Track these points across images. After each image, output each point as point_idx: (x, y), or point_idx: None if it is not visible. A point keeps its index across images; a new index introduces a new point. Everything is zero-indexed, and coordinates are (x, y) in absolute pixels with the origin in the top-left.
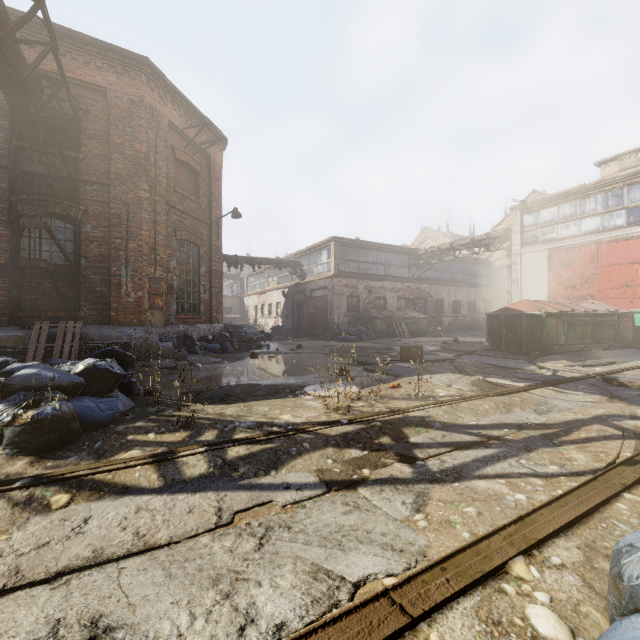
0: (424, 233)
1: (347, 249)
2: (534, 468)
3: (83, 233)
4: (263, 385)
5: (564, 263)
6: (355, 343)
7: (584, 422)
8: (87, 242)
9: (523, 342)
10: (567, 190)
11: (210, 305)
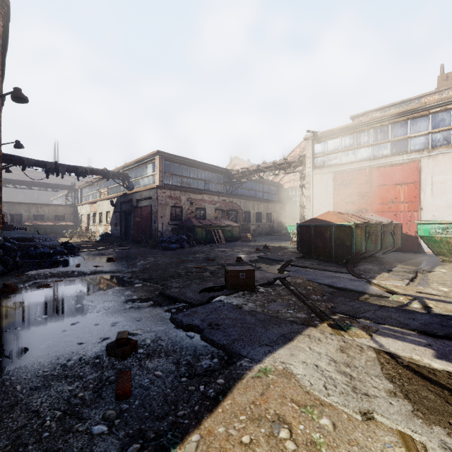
0: (234, 161)
1: (171, 164)
2: None
3: None
4: None
5: (345, 183)
6: (176, 251)
7: None
8: None
9: (333, 251)
10: (348, 125)
11: None
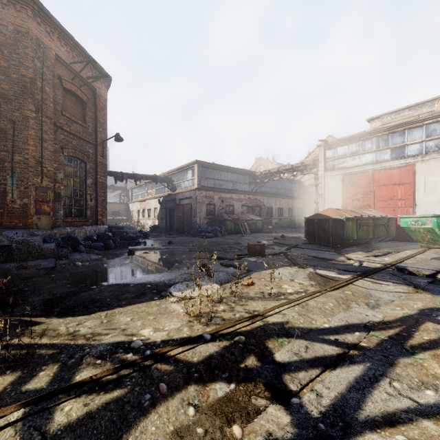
0: (259, 161)
1: (206, 170)
2: (413, 397)
3: None
4: (132, 285)
5: (352, 183)
6: (212, 239)
7: (416, 319)
8: None
9: (330, 238)
10: (354, 134)
11: (96, 210)
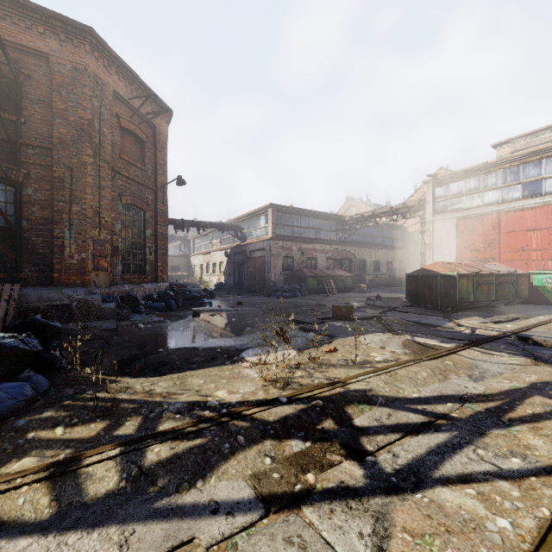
0: (349, 202)
1: (283, 215)
2: (496, 463)
3: (24, 196)
4: (201, 349)
5: (470, 230)
6: (290, 299)
7: (523, 392)
8: (29, 205)
9: (438, 299)
10: (472, 167)
11: (156, 265)
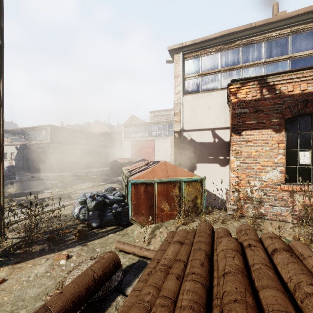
0: (96, 122)
1: (57, 130)
2: None
3: None
4: (27, 192)
5: (135, 145)
6: (61, 173)
7: None
8: None
9: (119, 171)
10: (135, 123)
11: None
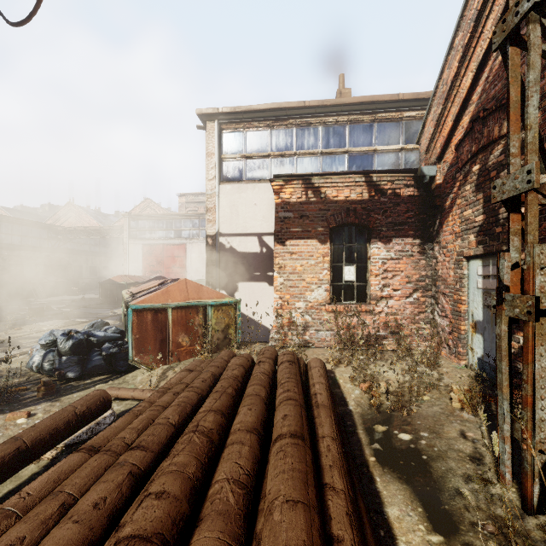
0: (68, 206)
1: None
2: None
3: None
4: None
5: (150, 252)
6: None
7: None
8: None
9: (117, 298)
10: (151, 214)
11: None
